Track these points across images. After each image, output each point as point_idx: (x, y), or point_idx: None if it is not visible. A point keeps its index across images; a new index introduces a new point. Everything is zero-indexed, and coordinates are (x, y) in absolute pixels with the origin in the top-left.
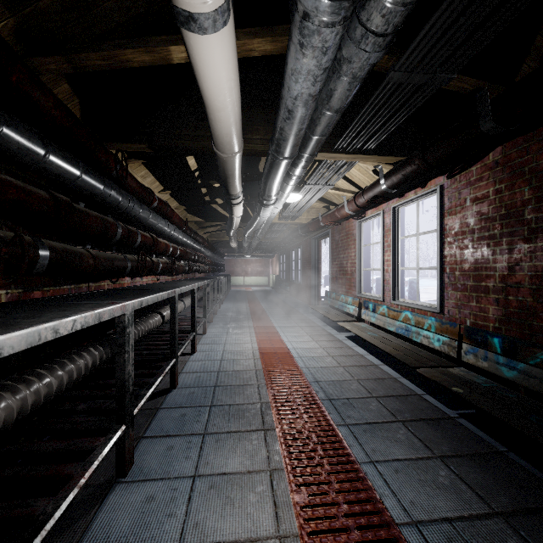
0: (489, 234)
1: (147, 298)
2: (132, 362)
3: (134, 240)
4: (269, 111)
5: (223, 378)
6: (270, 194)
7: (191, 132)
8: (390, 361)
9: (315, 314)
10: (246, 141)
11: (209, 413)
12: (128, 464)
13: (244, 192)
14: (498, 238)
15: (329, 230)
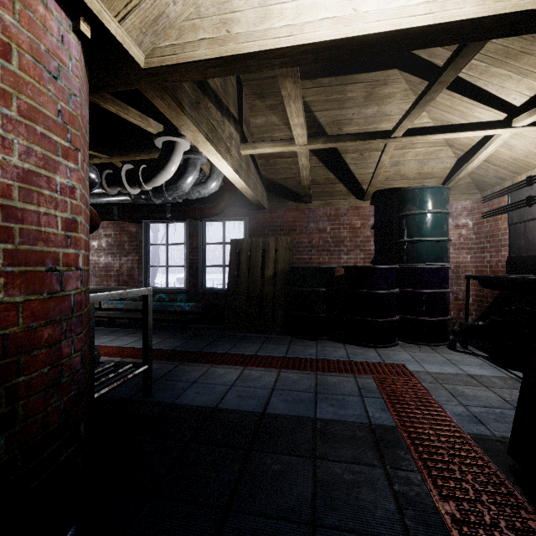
0: (112, 252)
1: None
2: None
3: None
4: None
5: None
6: None
7: None
8: None
9: None
10: None
11: None
12: None
13: None
14: (116, 254)
15: None
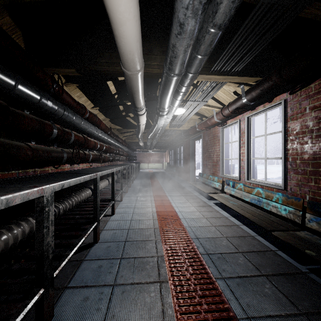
0: None
1: (69, 181)
2: (52, 234)
3: (69, 138)
4: (163, 45)
5: (131, 235)
6: (164, 107)
7: (107, 60)
8: (247, 222)
9: (192, 187)
10: (147, 66)
11: (119, 265)
12: (47, 319)
13: (147, 109)
14: None
15: (201, 134)
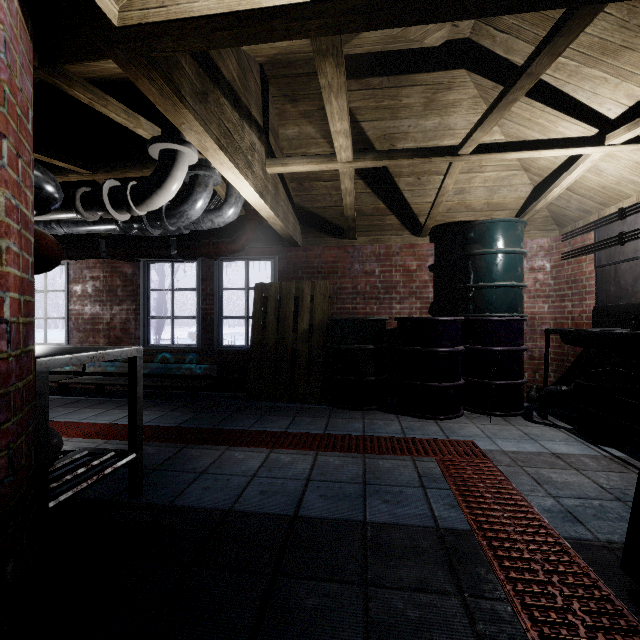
0: (101, 299)
1: None
2: None
3: None
4: None
5: None
6: None
7: None
8: None
9: None
10: None
11: None
12: None
13: None
14: (105, 302)
15: None
